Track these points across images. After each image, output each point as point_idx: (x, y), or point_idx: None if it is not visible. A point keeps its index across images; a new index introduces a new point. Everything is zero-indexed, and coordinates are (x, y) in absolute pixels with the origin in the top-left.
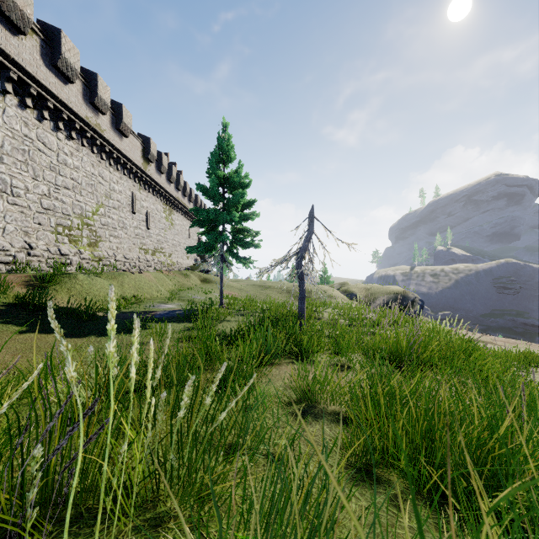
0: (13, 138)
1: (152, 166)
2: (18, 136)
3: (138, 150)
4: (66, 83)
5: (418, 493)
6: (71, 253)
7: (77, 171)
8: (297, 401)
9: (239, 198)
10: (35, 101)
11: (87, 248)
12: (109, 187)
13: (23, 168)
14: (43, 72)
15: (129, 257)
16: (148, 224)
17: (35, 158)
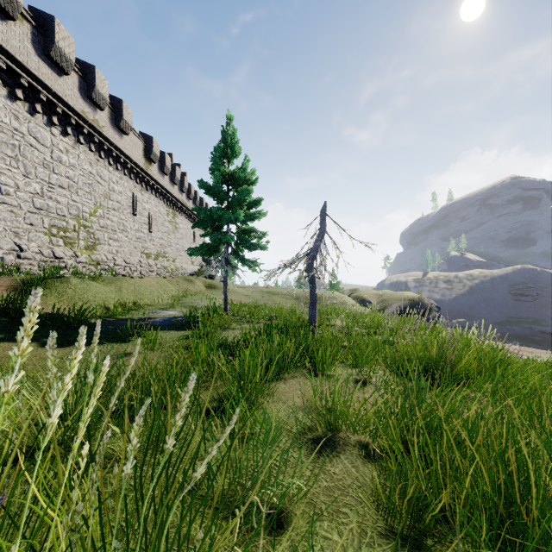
0: (1, 132)
1: (155, 166)
2: (7, 130)
3: (139, 149)
4: (61, 75)
5: None
6: (66, 257)
7: (73, 169)
8: (312, 427)
9: (245, 195)
10: (27, 93)
11: (84, 251)
12: (108, 187)
13: (12, 164)
14: (35, 61)
15: (129, 261)
16: (150, 227)
17: (27, 154)
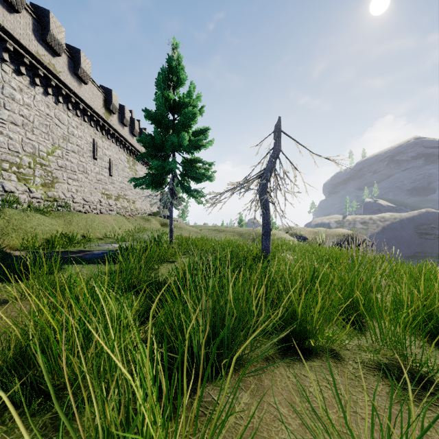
0: None
1: (115, 117)
2: None
3: (99, 99)
4: (11, 12)
5: None
6: (18, 191)
7: (28, 108)
8: None
9: (189, 119)
10: None
11: (39, 188)
12: (67, 130)
13: None
14: None
15: (89, 200)
16: (111, 171)
17: None
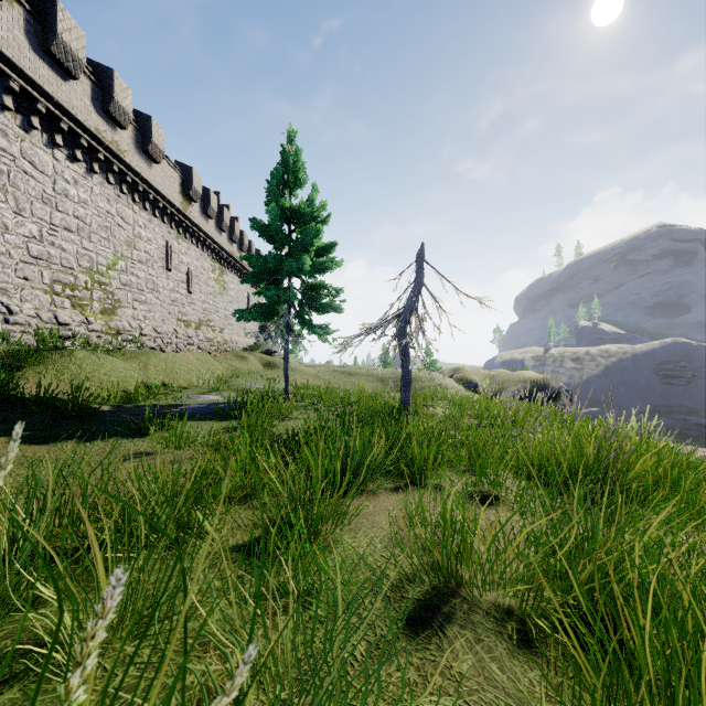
0: None
1: (196, 207)
2: None
3: (175, 183)
4: (67, 79)
5: None
6: (73, 323)
7: (85, 207)
8: (414, 577)
9: (312, 237)
10: (19, 101)
11: (99, 317)
12: (132, 232)
13: None
14: (29, 58)
15: (161, 330)
16: (190, 286)
17: (19, 184)
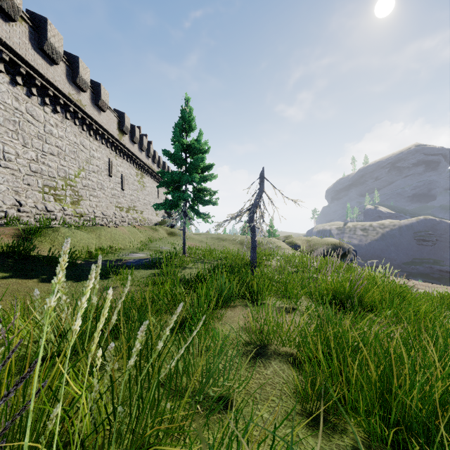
0: (5, 111)
1: (126, 137)
2: (9, 109)
3: (114, 123)
4: (52, 65)
5: (377, 445)
6: (56, 210)
7: (62, 140)
8: (251, 342)
9: (199, 162)
10: (25, 79)
11: (70, 206)
12: (89, 154)
13: (14, 136)
14: (31, 54)
15: (106, 213)
16: (123, 186)
17: (25, 128)
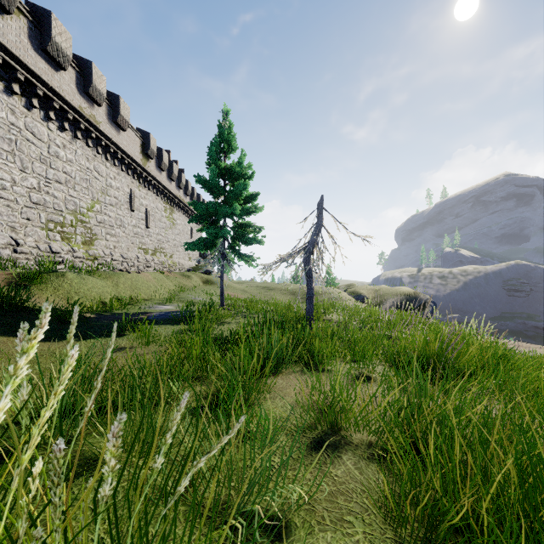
0: None
1: (152, 162)
2: (3, 124)
3: (137, 145)
4: (58, 70)
5: None
6: (63, 251)
7: (71, 164)
8: (311, 425)
9: (241, 189)
10: (23, 88)
11: (81, 247)
12: (105, 183)
13: (9, 158)
14: (31, 56)
15: (127, 256)
16: (148, 223)
17: (23, 149)
